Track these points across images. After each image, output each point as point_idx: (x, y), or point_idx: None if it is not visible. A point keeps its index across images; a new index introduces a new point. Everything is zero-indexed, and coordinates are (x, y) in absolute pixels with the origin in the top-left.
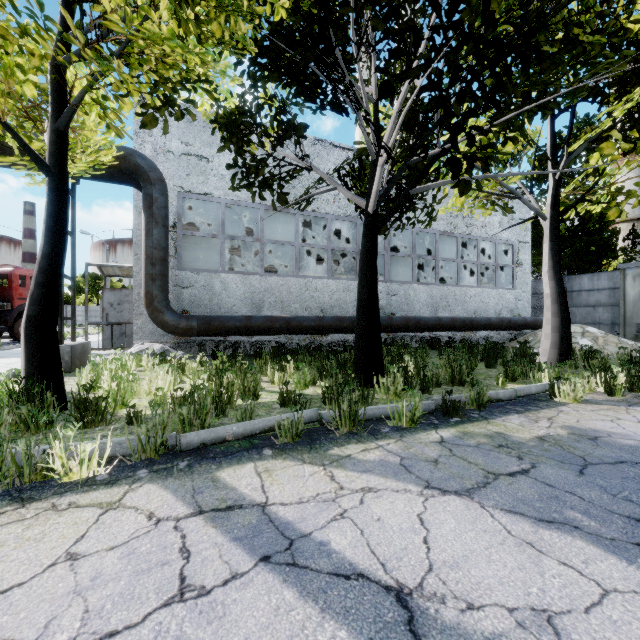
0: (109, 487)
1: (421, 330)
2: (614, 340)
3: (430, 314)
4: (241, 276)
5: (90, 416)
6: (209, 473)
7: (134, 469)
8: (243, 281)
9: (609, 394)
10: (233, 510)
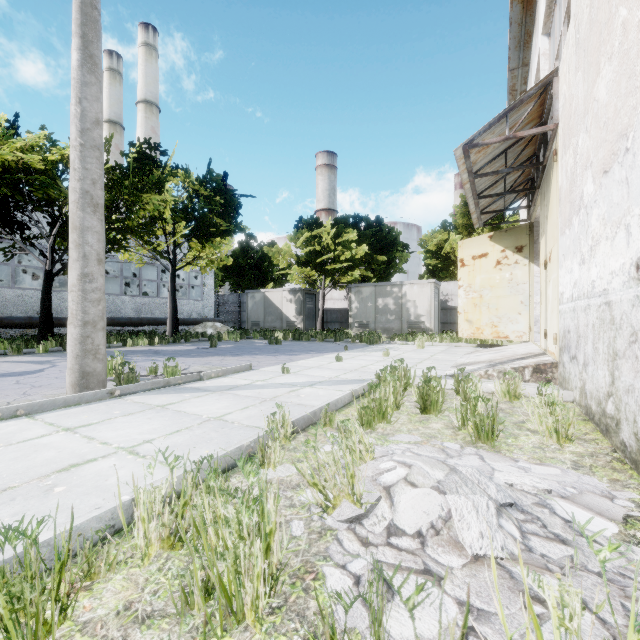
0: None
1: (116, 325)
2: (225, 329)
3: (135, 316)
4: None
5: None
6: None
7: None
8: None
9: (150, 345)
10: None
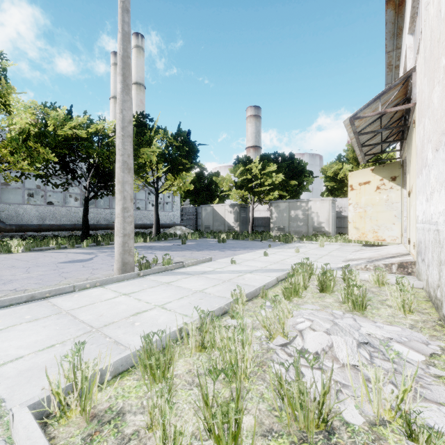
0: (24, 252)
1: None
2: (188, 231)
3: None
4: (34, 206)
5: (4, 248)
6: (42, 251)
7: (26, 252)
8: (35, 208)
9: (144, 242)
10: (48, 252)
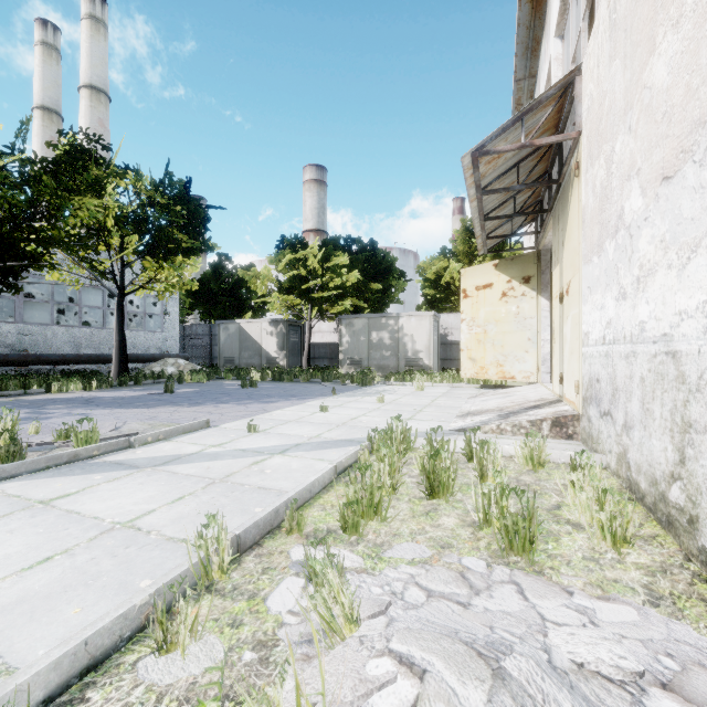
0: None
1: (43, 364)
2: (190, 367)
3: (72, 351)
4: None
5: None
6: None
7: None
8: None
9: (85, 390)
10: None
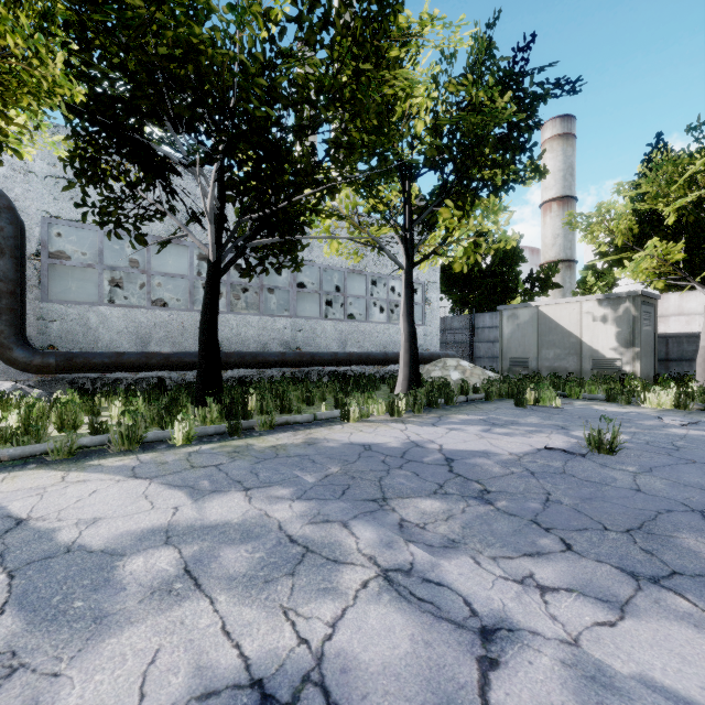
0: None
1: (316, 365)
2: (479, 372)
3: (338, 349)
4: (123, 309)
5: None
6: None
7: None
8: (126, 315)
9: (391, 415)
10: None
